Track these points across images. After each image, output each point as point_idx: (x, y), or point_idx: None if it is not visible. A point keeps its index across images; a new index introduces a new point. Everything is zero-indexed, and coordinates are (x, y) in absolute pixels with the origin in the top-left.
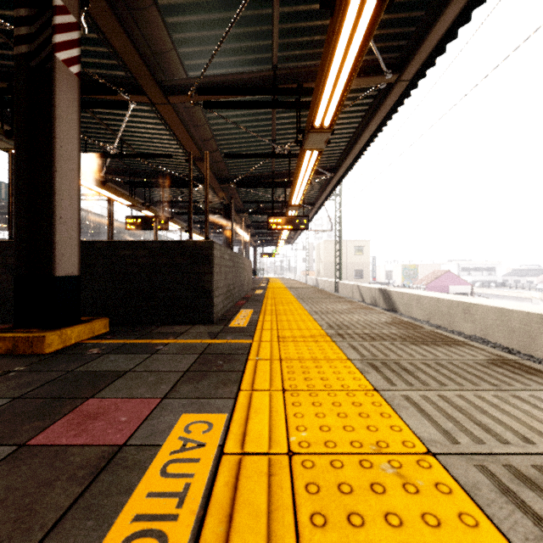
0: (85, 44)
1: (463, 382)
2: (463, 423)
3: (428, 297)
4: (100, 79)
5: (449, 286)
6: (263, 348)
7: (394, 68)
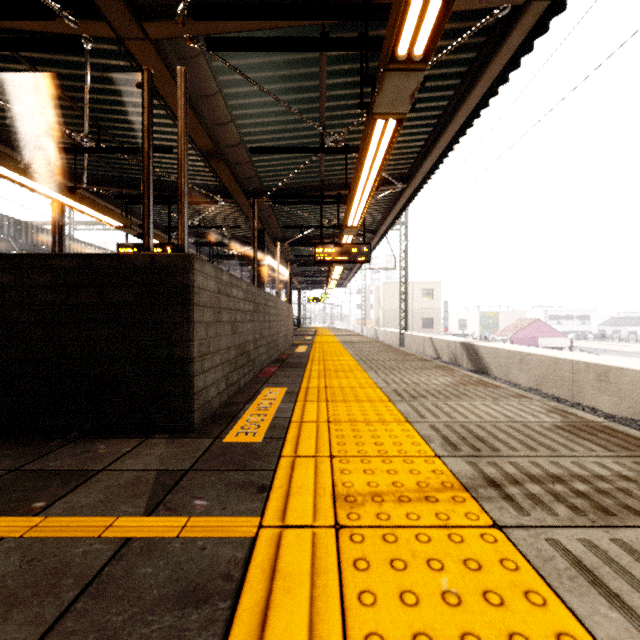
0: None
1: None
2: None
3: (537, 355)
4: None
5: (538, 338)
6: (286, 582)
7: None
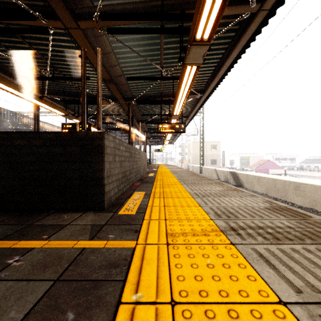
0: None
1: None
2: None
3: (266, 178)
4: (20, 3)
5: (269, 169)
6: (148, 261)
7: None
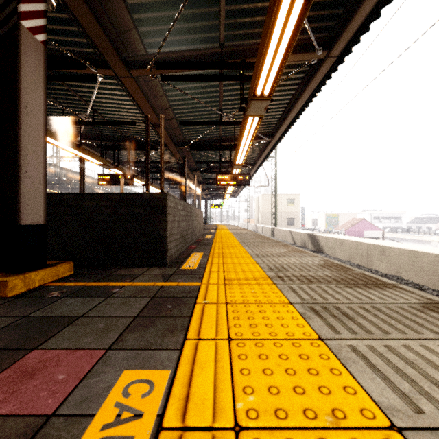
0: (58, 24)
1: (405, 329)
2: (420, 383)
3: (349, 241)
4: (71, 54)
5: (364, 231)
6: (210, 291)
7: (323, 46)
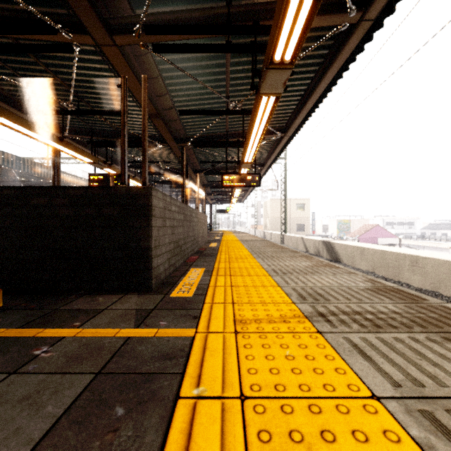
0: None
1: None
2: None
3: (372, 249)
4: (35, 11)
5: (378, 238)
6: (211, 352)
7: (357, 6)
